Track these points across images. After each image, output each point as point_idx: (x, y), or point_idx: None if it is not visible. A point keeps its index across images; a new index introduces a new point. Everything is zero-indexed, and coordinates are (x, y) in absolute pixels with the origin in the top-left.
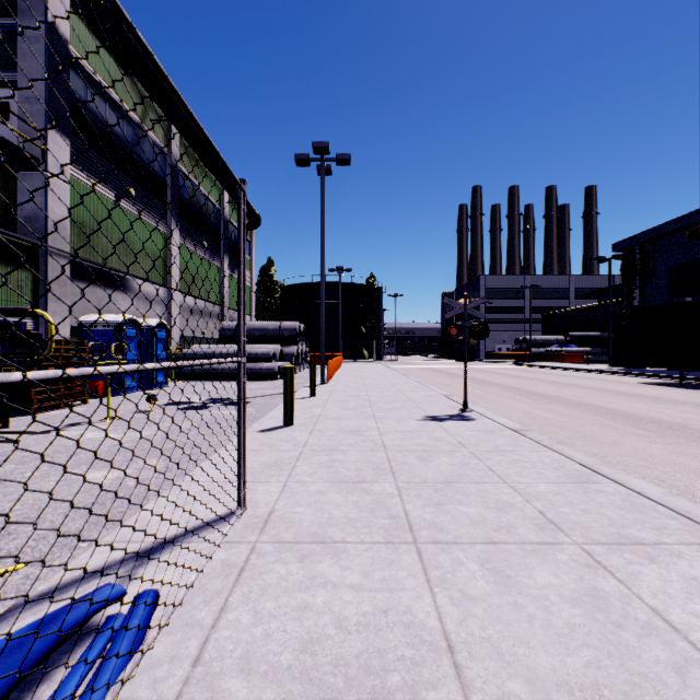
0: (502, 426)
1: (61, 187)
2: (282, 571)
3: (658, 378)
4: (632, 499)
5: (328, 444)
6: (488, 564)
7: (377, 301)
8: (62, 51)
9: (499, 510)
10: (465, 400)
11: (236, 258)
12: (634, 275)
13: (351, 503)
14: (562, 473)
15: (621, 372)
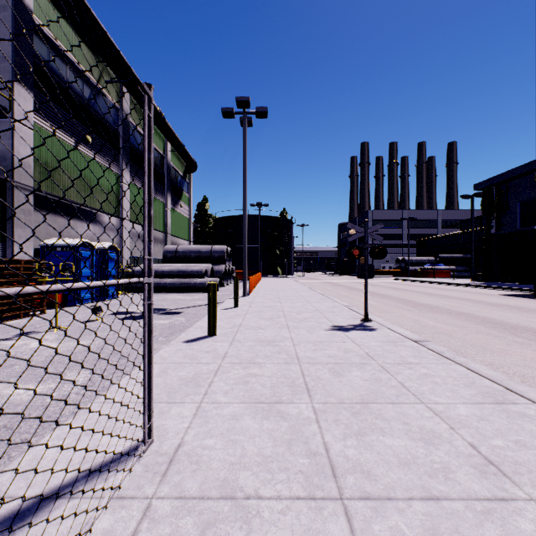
0: (402, 336)
1: (26, 132)
2: None
3: (514, 291)
4: None
5: (246, 356)
6: None
7: (289, 230)
8: (27, 19)
9: (426, 442)
10: (366, 312)
11: (177, 195)
12: (492, 208)
13: (266, 433)
14: (475, 390)
15: (483, 285)
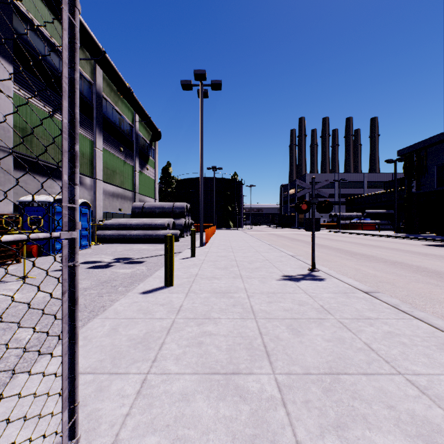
0: (351, 286)
1: (5, 100)
2: None
3: (434, 241)
4: None
5: (201, 309)
6: None
7: (239, 190)
8: None
9: (427, 442)
10: (313, 262)
11: (144, 160)
12: (413, 171)
13: (223, 424)
14: None
15: (406, 237)
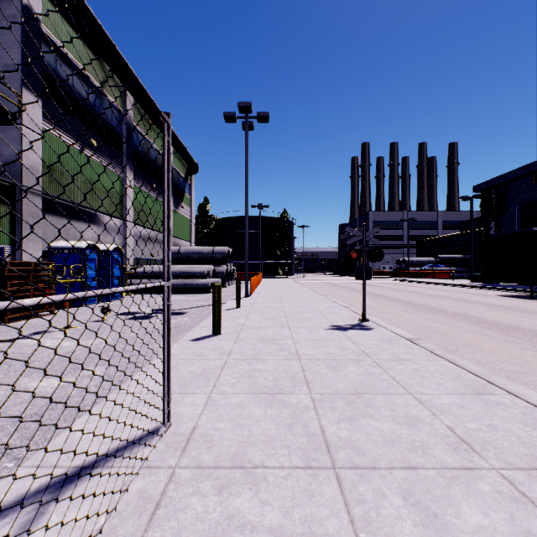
0: (397, 335)
1: (34, 138)
2: (199, 507)
3: (512, 292)
4: (532, 412)
5: (250, 353)
6: (411, 498)
7: (289, 231)
8: (35, 28)
9: (410, 426)
10: (363, 312)
11: (179, 197)
12: (491, 210)
13: (270, 418)
14: (459, 383)
15: (482, 286)
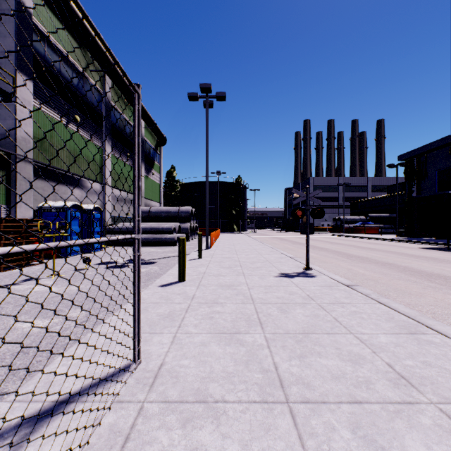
0: (336, 281)
1: (27, 114)
2: (165, 441)
3: (431, 245)
4: None
5: (210, 297)
6: (359, 431)
7: (243, 193)
8: (27, 20)
9: (353, 362)
10: (307, 262)
11: (150, 165)
12: (413, 176)
13: (229, 355)
14: (394, 323)
15: (406, 240)
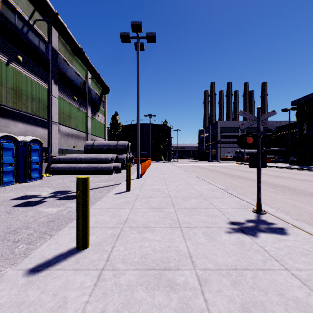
0: None
1: None
2: None
3: None
4: None
5: None
6: None
7: (168, 133)
8: None
9: None
10: (259, 203)
11: (96, 109)
12: (304, 117)
13: None
14: None
15: (302, 168)
